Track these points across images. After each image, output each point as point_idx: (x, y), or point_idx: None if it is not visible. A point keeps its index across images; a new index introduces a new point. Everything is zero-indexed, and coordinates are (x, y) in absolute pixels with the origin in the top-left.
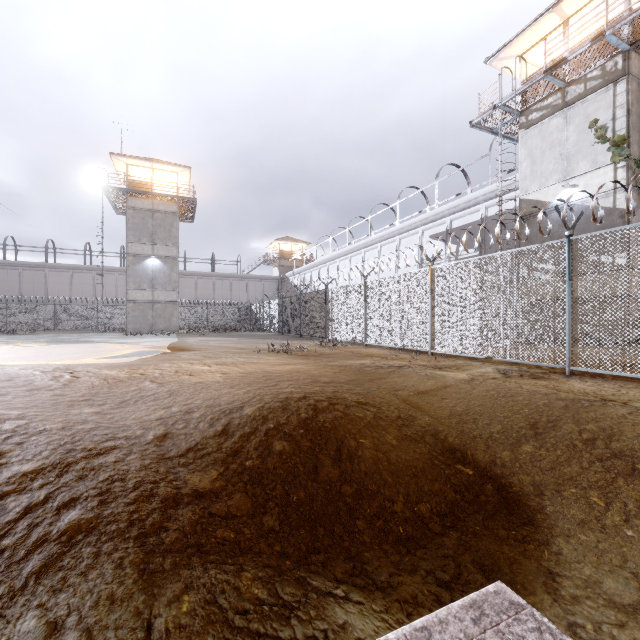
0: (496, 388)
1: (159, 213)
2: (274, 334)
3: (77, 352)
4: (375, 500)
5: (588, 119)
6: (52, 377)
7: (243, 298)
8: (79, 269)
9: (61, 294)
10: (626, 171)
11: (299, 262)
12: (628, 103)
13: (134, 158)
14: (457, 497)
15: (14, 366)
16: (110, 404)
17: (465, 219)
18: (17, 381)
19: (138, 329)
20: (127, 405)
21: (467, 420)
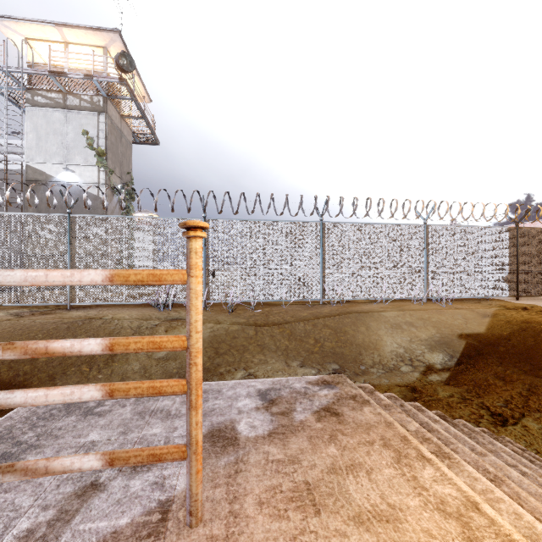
0: (12, 326)
1: None
2: None
3: None
4: None
5: (82, 127)
6: None
7: None
8: None
9: None
10: (105, 175)
11: None
12: (106, 131)
13: None
14: None
15: None
16: None
17: None
18: None
19: None
20: None
21: None
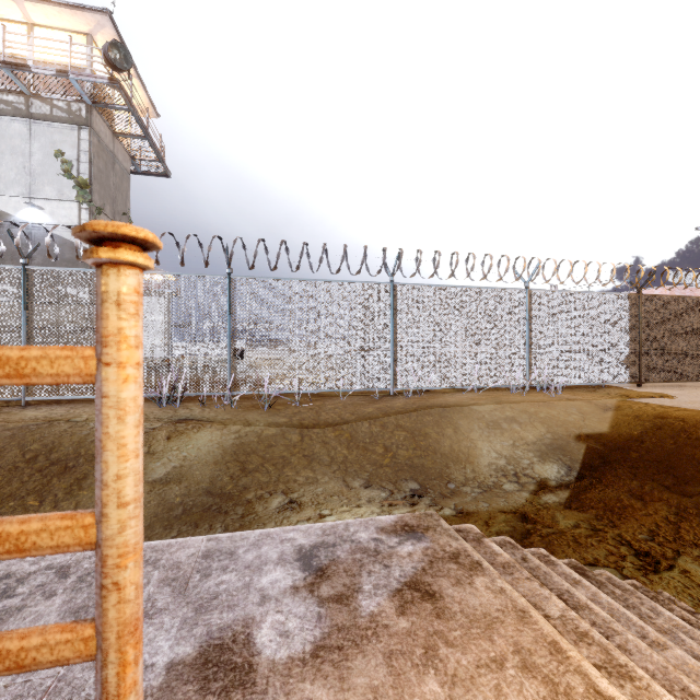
0: None
1: None
2: None
3: None
4: None
5: (55, 146)
6: None
7: None
8: None
9: None
10: (89, 214)
11: None
12: (91, 153)
13: None
14: None
15: None
16: None
17: None
18: None
19: None
20: None
21: None
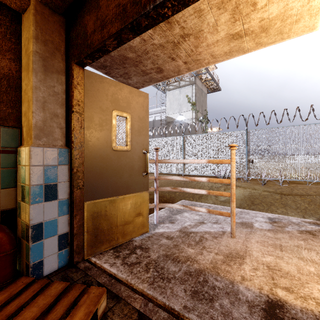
0: (167, 180)
1: None
2: None
3: None
4: None
5: (186, 94)
6: None
7: None
8: None
9: None
10: (195, 113)
11: None
12: (195, 92)
13: None
14: None
15: None
16: None
17: None
18: None
19: None
20: None
21: None
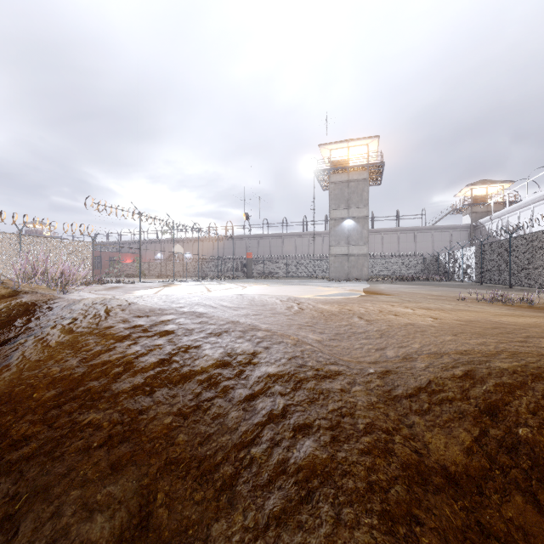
0: None
1: (353, 182)
2: (469, 284)
3: (300, 291)
4: None
5: None
6: (286, 305)
7: (428, 249)
8: (300, 235)
9: (290, 253)
10: None
11: (498, 205)
12: None
13: (335, 143)
14: None
15: (265, 296)
16: (327, 333)
17: None
18: (266, 306)
19: (337, 277)
20: (341, 337)
21: None
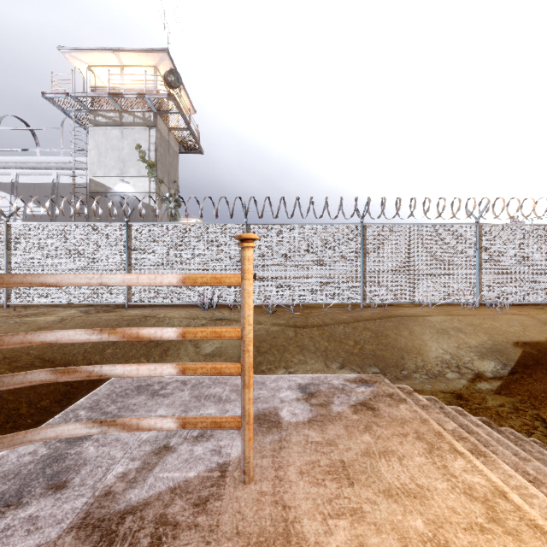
0: (83, 321)
1: None
2: None
3: None
4: (1, 414)
5: (136, 142)
6: None
7: None
8: None
9: None
10: (155, 184)
11: None
12: (156, 144)
13: None
14: (68, 389)
15: None
16: None
17: (35, 178)
18: None
19: None
20: None
21: (67, 345)
